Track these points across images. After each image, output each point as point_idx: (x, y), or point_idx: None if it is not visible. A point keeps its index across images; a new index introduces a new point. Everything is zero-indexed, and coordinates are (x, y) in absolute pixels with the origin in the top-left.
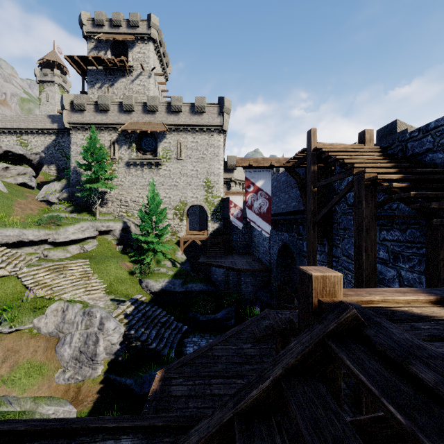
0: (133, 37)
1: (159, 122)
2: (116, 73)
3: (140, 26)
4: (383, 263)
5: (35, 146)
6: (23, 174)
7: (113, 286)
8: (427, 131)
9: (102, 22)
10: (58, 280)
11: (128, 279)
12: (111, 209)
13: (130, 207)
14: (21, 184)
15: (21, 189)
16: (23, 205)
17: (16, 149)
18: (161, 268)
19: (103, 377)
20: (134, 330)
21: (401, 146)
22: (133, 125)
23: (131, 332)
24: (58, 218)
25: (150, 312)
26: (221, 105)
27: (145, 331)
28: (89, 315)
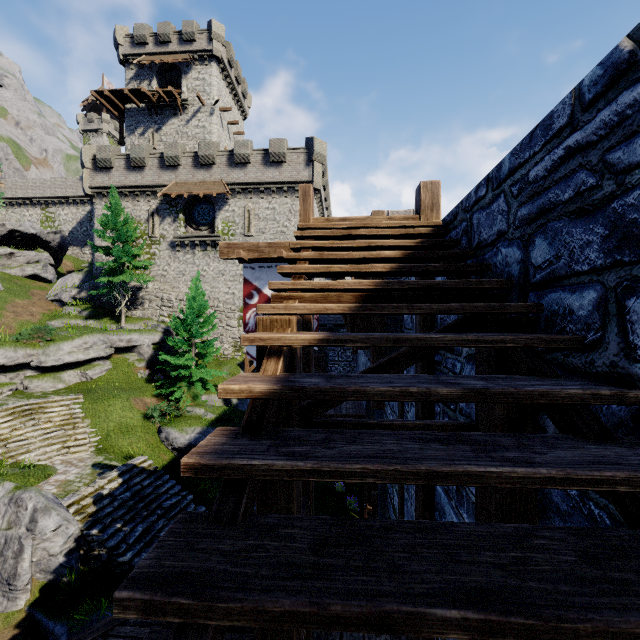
0: (187, 56)
1: (217, 180)
2: (165, 112)
3: (198, 39)
4: (446, 493)
5: (64, 221)
6: (36, 262)
7: (110, 439)
8: (499, 183)
9: (144, 39)
10: (22, 430)
11: (140, 426)
12: (148, 311)
13: (174, 308)
14: (32, 277)
15: (29, 284)
16: (21, 308)
17: (27, 227)
18: (198, 407)
19: (24, 615)
20: (98, 528)
21: (465, 220)
22: (179, 186)
23: (92, 532)
24: (48, 330)
25: (149, 489)
26: (310, 150)
27: (124, 526)
28: (16, 504)
